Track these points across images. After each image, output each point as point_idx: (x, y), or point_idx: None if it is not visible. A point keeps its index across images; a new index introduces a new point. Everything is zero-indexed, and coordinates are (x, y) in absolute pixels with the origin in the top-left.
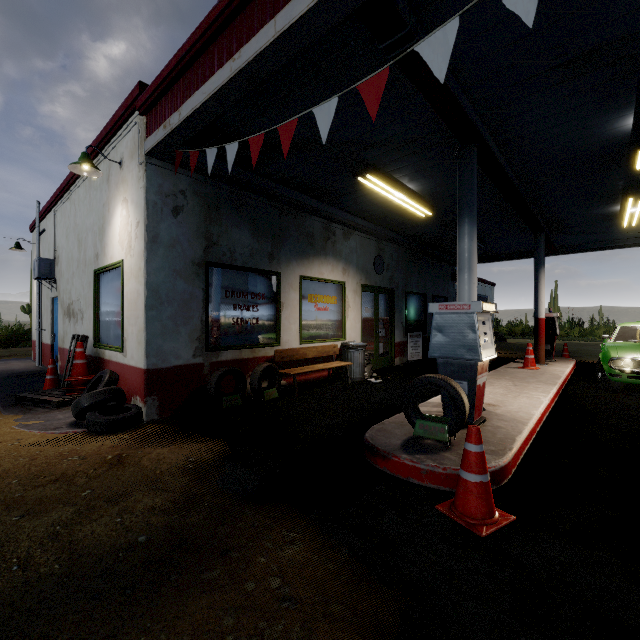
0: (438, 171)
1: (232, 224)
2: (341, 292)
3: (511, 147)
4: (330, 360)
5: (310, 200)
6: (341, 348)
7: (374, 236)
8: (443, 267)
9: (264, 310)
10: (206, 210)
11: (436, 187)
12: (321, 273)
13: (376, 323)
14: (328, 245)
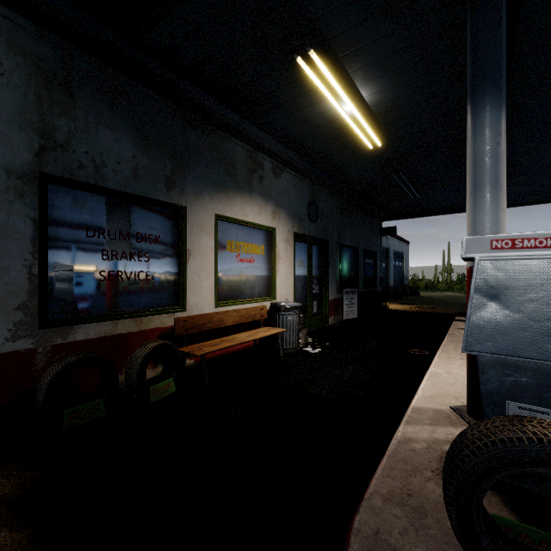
0: (410, 61)
1: (98, 120)
2: (270, 240)
3: (536, 5)
4: (256, 325)
5: (229, 113)
6: (270, 310)
7: (308, 177)
8: (372, 221)
9: (159, 260)
10: (41, 85)
11: (397, 98)
12: (245, 214)
13: (310, 278)
14: (254, 179)
